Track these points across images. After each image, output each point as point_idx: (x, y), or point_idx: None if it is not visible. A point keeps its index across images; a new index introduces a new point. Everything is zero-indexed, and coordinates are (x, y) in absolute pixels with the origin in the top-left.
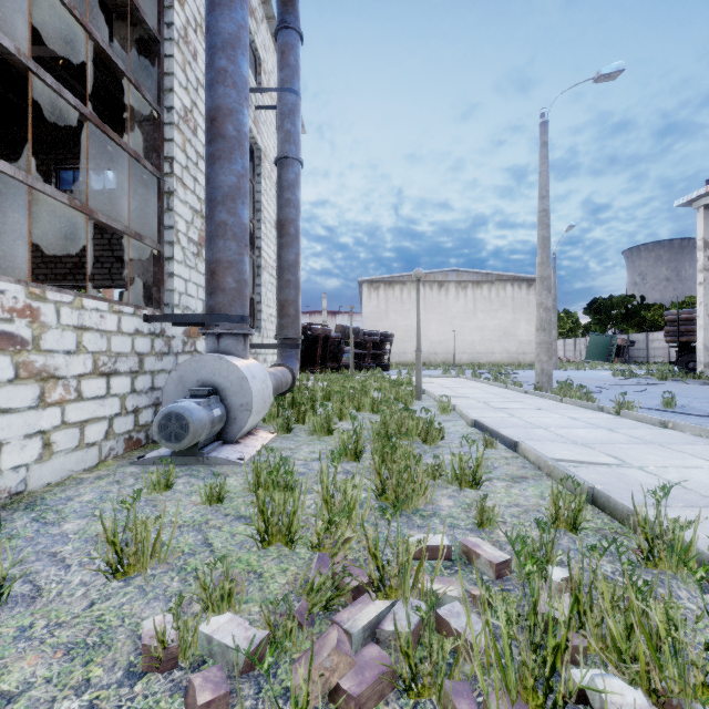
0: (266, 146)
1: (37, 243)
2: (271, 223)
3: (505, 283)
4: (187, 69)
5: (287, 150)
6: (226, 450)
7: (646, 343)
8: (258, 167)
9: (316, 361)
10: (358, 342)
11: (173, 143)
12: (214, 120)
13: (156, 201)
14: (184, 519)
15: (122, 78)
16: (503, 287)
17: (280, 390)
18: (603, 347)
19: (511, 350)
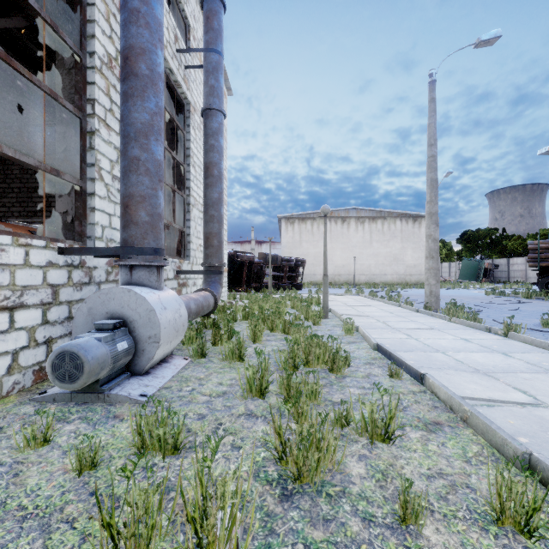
0: (196, 102)
1: (12, 186)
2: (201, 167)
3: (395, 218)
4: (112, 19)
5: (211, 102)
6: (131, 384)
7: (507, 267)
8: (188, 119)
9: (242, 282)
10: (277, 267)
11: (95, 86)
12: (127, 59)
13: (78, 139)
14: (38, 500)
15: (37, 17)
16: (393, 222)
17: (202, 313)
18: (472, 269)
19: (400, 272)
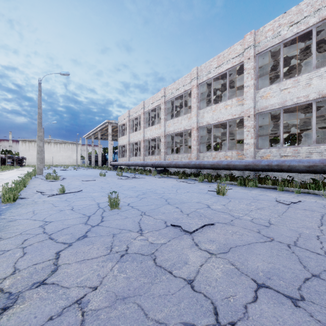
0: None
1: None
2: None
3: (69, 144)
4: None
5: None
6: None
7: None
8: None
9: None
10: (13, 159)
11: None
12: None
13: None
14: None
15: None
16: (69, 145)
17: None
18: None
19: (71, 161)
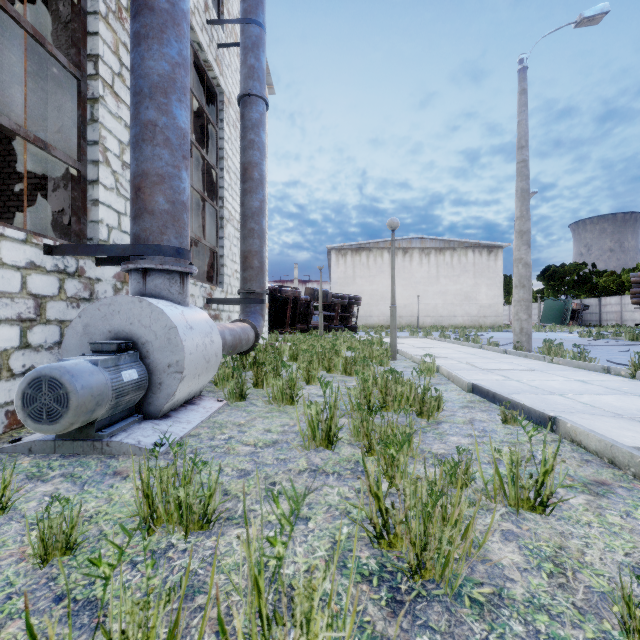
0: (230, 92)
1: (8, 204)
2: (237, 175)
3: (467, 249)
4: None
5: (250, 86)
6: (142, 429)
7: (598, 308)
8: (221, 112)
9: (286, 323)
10: (327, 305)
11: (98, 37)
12: None
13: (76, 108)
14: None
15: None
16: (464, 253)
17: (239, 348)
18: (557, 311)
19: (472, 313)
